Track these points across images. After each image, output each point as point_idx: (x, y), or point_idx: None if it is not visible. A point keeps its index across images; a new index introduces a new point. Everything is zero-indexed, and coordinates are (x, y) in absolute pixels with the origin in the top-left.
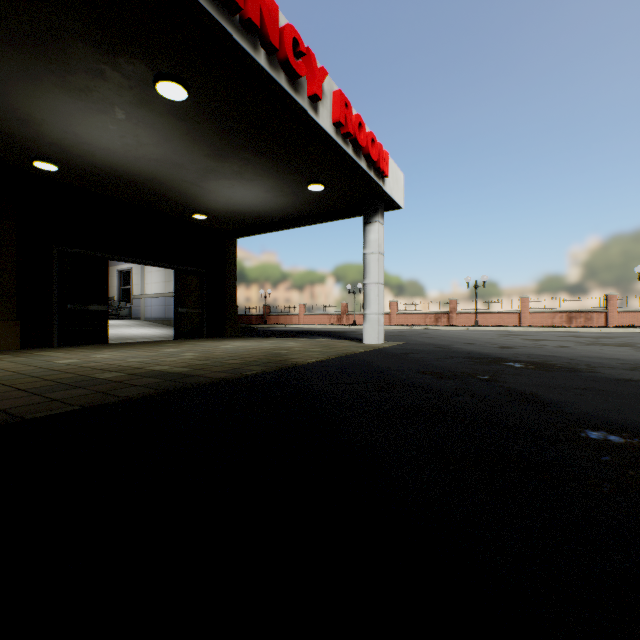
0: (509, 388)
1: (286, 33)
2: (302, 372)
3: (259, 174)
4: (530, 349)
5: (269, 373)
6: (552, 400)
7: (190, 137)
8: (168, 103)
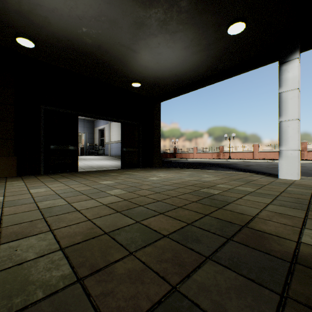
0: None
1: None
2: None
3: (182, 21)
4: None
5: None
6: None
7: None
8: None
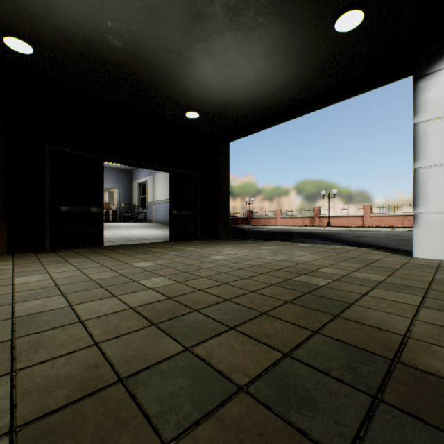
0: None
1: None
2: None
3: (263, 8)
4: None
5: None
6: None
7: None
8: None
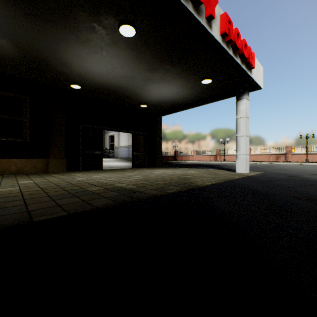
0: None
1: None
2: (204, 192)
3: (174, 77)
4: None
5: (182, 192)
6: None
7: (137, 60)
8: (126, 40)
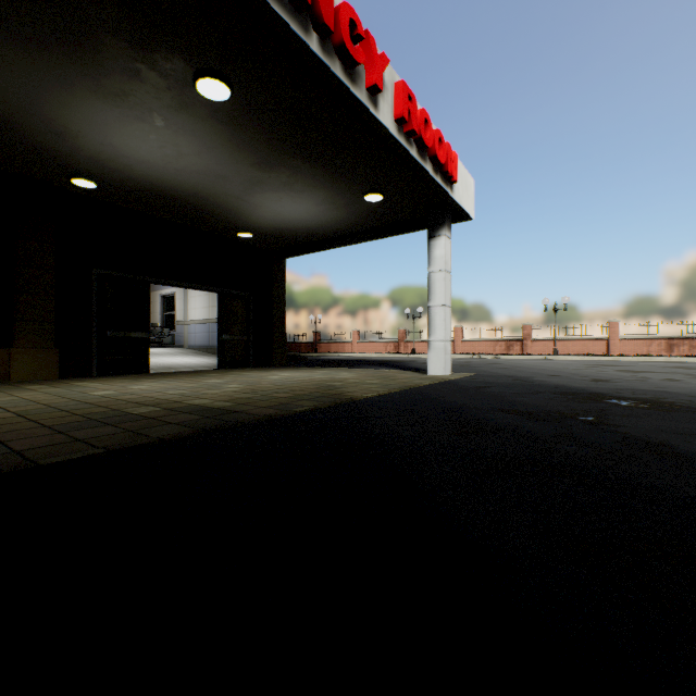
0: (626, 434)
1: (342, 13)
2: (361, 409)
3: (310, 184)
4: (632, 383)
5: (322, 410)
6: (693, 453)
7: (234, 144)
8: (209, 105)
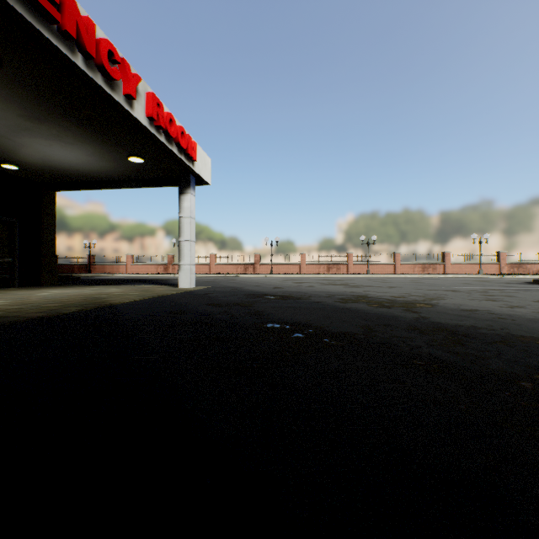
0: (253, 309)
1: (102, 45)
2: (116, 309)
3: (80, 140)
4: (290, 288)
5: (86, 311)
6: (269, 313)
7: (1, 97)
8: None
